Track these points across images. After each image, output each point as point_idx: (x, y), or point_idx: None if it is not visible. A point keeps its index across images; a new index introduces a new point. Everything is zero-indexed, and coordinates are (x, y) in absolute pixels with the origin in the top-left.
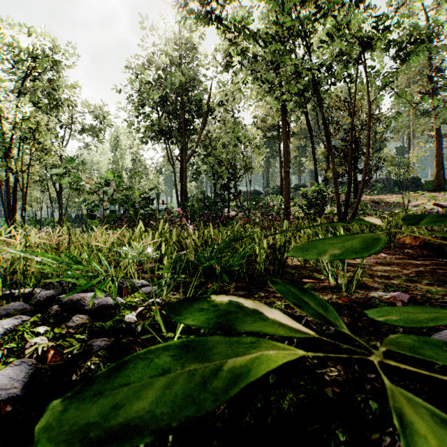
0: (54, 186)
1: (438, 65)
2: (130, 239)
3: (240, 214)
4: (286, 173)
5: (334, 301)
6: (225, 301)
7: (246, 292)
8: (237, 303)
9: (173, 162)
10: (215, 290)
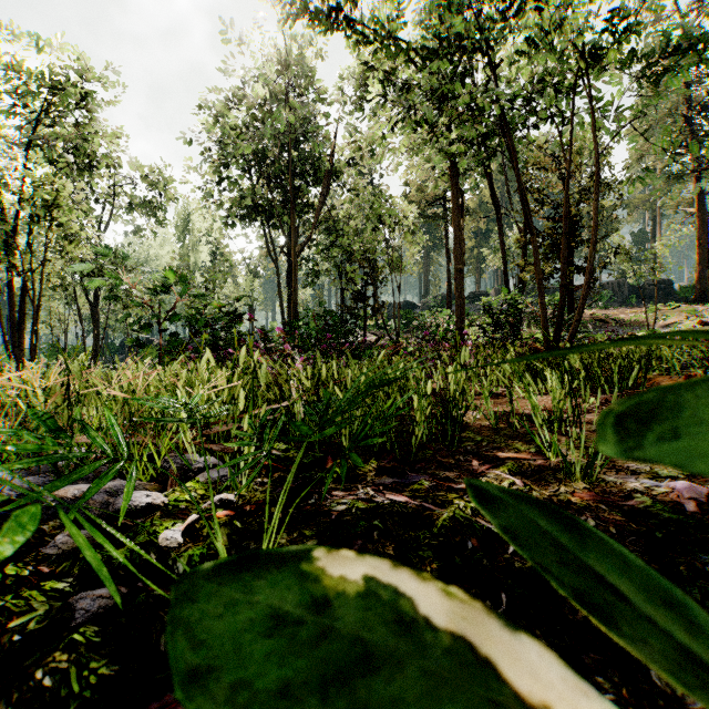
0: (86, 295)
1: (701, 100)
2: (188, 382)
3: (383, 340)
4: (458, 273)
5: (564, 499)
6: (352, 586)
7: (396, 480)
8: (388, 600)
9: (276, 256)
10: (339, 474)
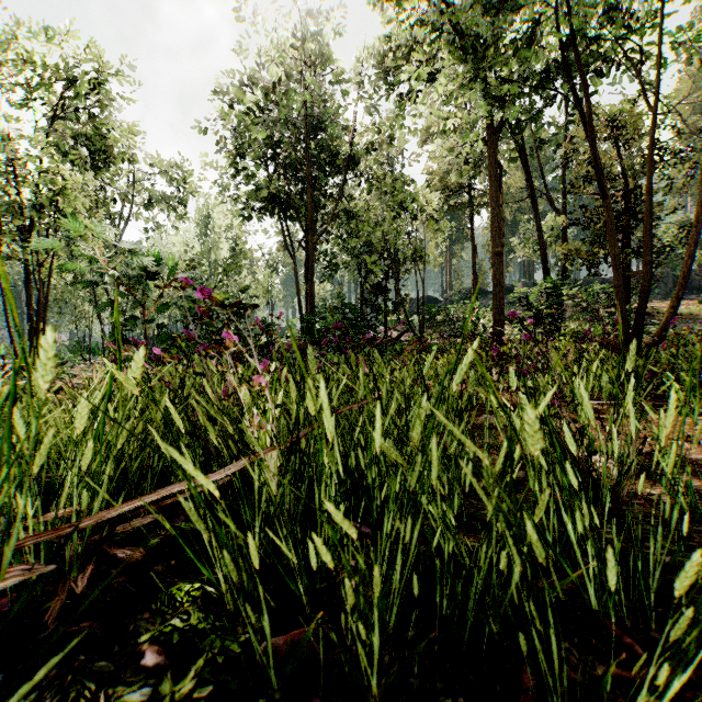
0: (107, 292)
1: None
2: None
3: (405, 336)
4: (496, 256)
5: None
6: None
7: None
8: None
9: (293, 250)
10: None
